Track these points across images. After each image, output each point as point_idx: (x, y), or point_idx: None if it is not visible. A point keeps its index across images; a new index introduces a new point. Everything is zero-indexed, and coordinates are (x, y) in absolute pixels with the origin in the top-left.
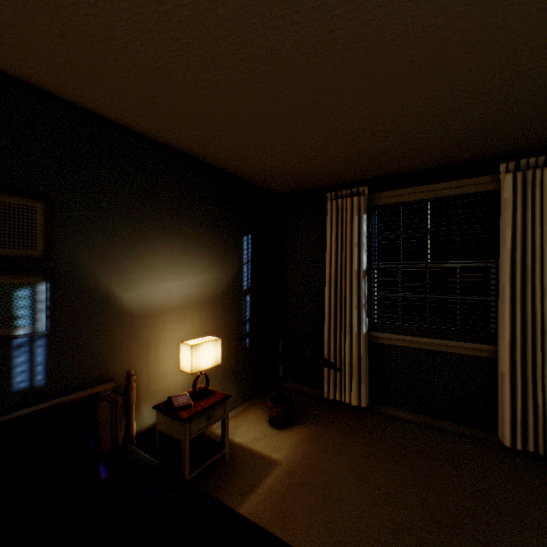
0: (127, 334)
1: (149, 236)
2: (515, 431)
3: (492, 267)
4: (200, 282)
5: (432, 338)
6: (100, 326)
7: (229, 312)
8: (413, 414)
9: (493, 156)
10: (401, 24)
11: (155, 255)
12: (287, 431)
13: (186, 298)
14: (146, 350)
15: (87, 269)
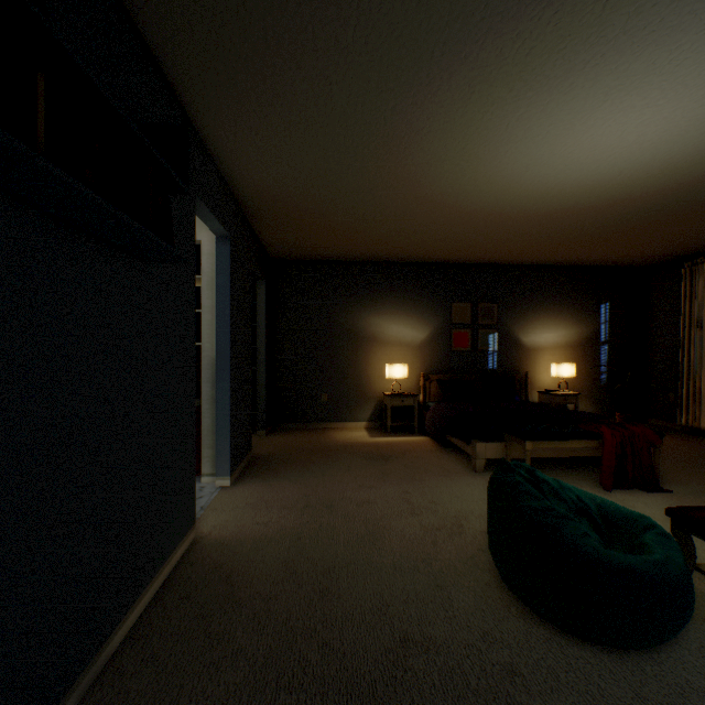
0: (524, 357)
1: (535, 312)
2: None
3: None
4: (564, 335)
5: None
6: (514, 351)
7: (587, 355)
8: None
9: None
10: (631, 225)
11: (537, 321)
12: None
13: (555, 343)
14: (533, 366)
15: (509, 328)
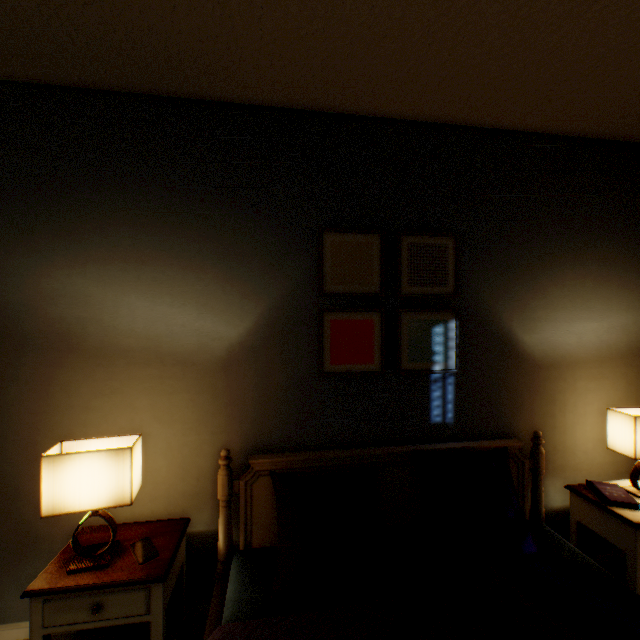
0: (527, 385)
1: (553, 263)
2: None
3: None
4: (624, 324)
5: None
6: (499, 372)
7: None
8: None
9: None
10: None
11: (560, 288)
12: None
13: (603, 347)
14: (549, 410)
15: (488, 306)
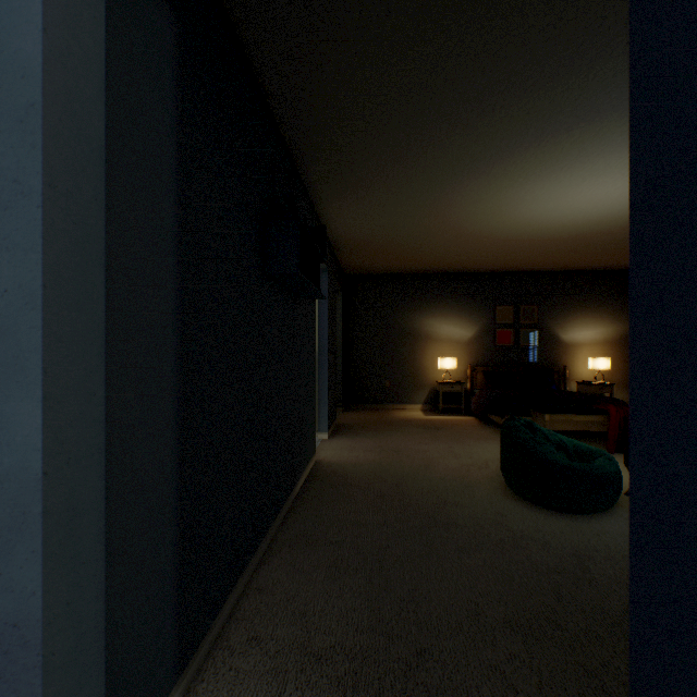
0: (563, 352)
1: (573, 312)
2: None
3: None
4: (602, 332)
5: None
6: (553, 347)
7: (625, 350)
8: None
9: None
10: None
11: (576, 320)
12: None
13: (593, 340)
14: (571, 360)
15: (549, 326)
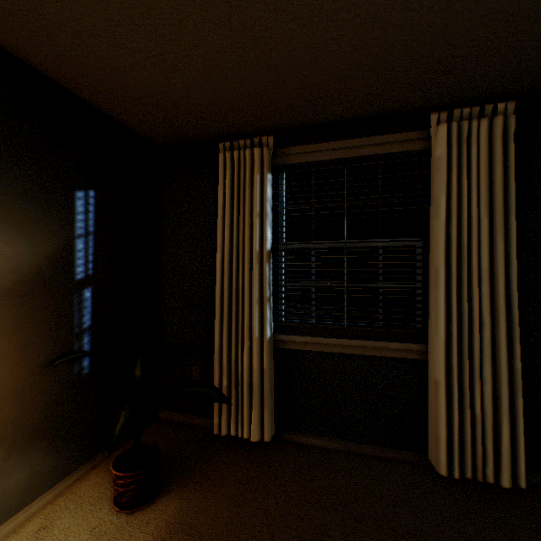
0: None
1: None
2: (452, 454)
3: (419, 246)
4: None
5: (352, 339)
6: None
7: (38, 319)
8: (329, 439)
9: (422, 107)
10: None
11: None
12: (145, 513)
13: None
14: None
15: None
